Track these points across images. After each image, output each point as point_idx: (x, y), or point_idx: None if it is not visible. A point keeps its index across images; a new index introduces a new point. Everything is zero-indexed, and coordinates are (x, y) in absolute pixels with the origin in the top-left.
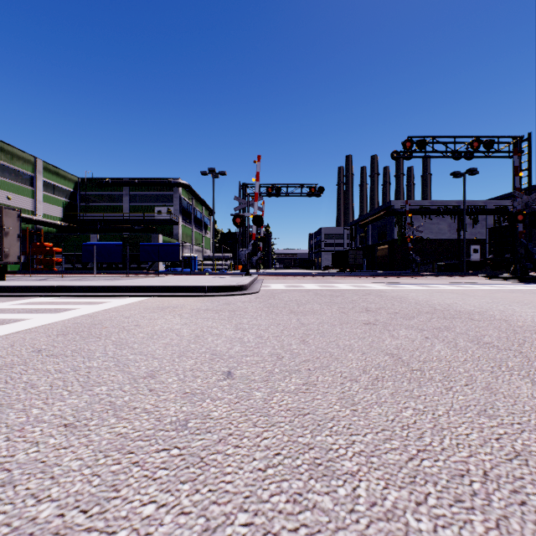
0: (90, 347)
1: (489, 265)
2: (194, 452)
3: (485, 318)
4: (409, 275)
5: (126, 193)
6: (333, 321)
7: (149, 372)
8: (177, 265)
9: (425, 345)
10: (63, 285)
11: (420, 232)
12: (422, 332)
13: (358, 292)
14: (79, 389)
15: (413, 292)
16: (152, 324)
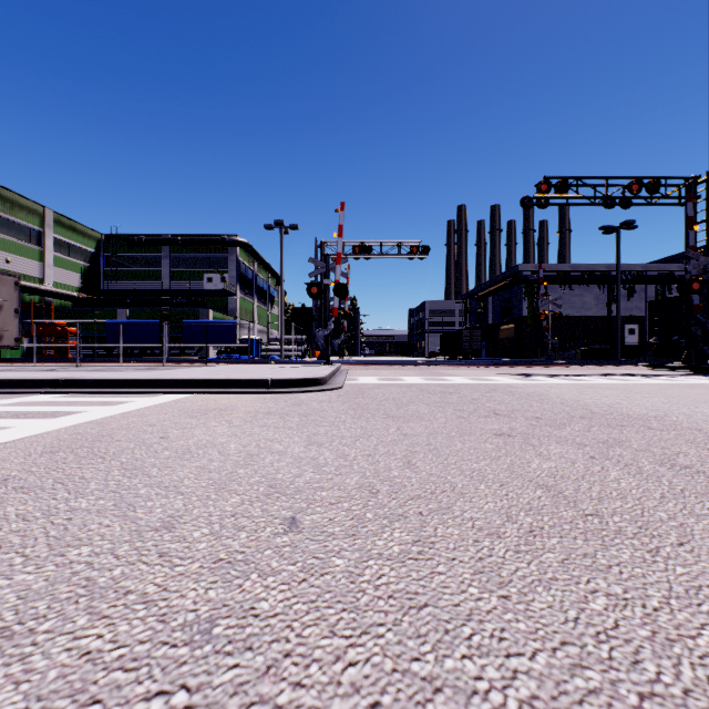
0: (85, 474)
1: (650, 351)
2: (216, 701)
3: (668, 426)
4: (544, 363)
5: (166, 254)
6: (450, 430)
7: (166, 518)
8: (233, 351)
9: (594, 470)
10: (71, 377)
11: (558, 306)
12: (583, 449)
13: (478, 388)
14: (44, 551)
15: (555, 388)
16: (185, 435)
